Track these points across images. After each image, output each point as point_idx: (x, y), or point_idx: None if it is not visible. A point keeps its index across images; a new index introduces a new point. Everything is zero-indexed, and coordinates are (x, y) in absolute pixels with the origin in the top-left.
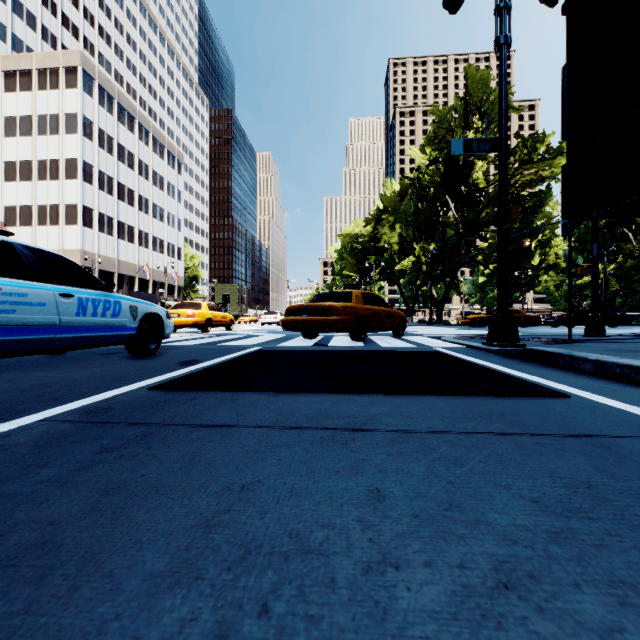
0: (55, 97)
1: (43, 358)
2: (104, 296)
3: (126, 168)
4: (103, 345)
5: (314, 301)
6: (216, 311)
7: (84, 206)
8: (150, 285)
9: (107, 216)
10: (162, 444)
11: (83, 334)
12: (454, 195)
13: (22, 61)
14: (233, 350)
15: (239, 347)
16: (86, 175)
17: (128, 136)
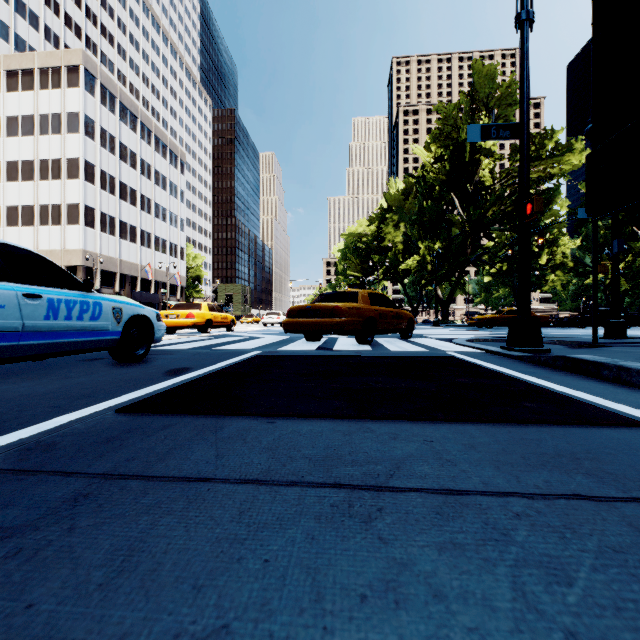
0: (57, 96)
1: (18, 365)
2: (81, 297)
3: (128, 168)
4: (80, 352)
5: (318, 301)
6: (216, 312)
7: (86, 206)
8: (152, 285)
9: (109, 216)
10: (93, 520)
11: (54, 340)
12: (460, 193)
13: (24, 60)
14: (230, 355)
15: (237, 351)
16: (88, 174)
17: (130, 135)
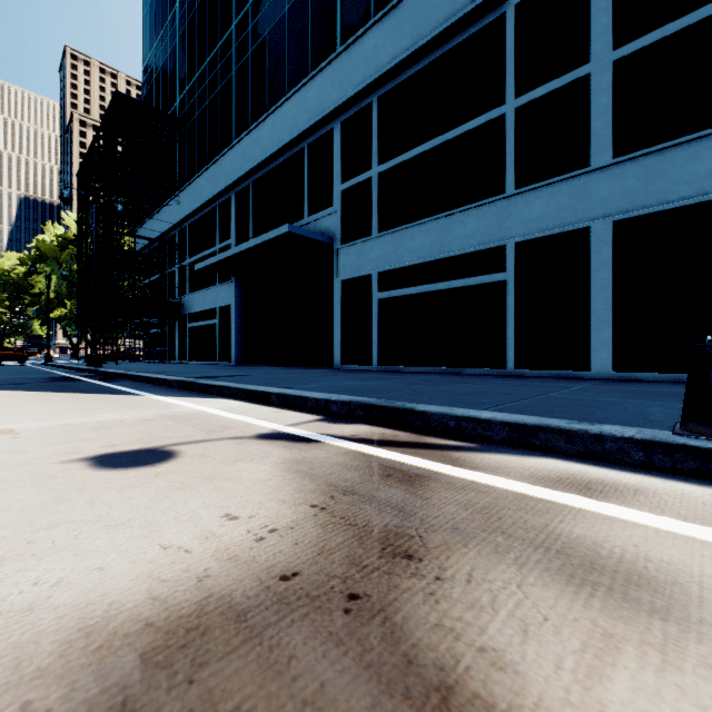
0: None
1: None
2: None
3: None
4: None
5: None
6: None
7: None
8: None
9: None
10: None
11: None
12: None
13: None
14: None
15: None
16: None
17: None
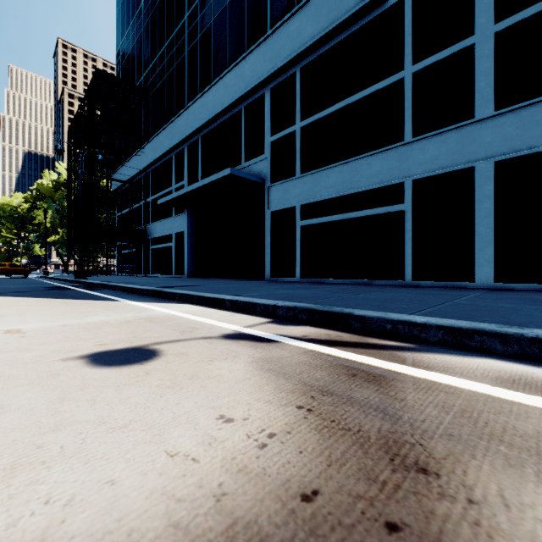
0: None
1: None
2: None
3: None
4: None
5: None
6: None
7: None
8: None
9: None
10: None
11: None
12: None
13: None
14: None
15: None
16: None
17: None
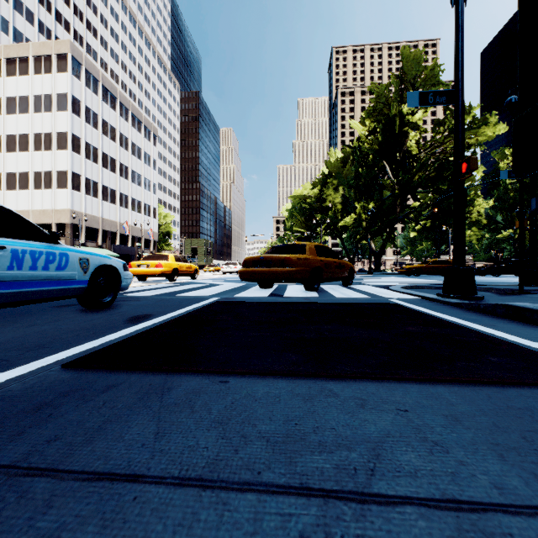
0: (48, 80)
1: None
2: (47, 248)
3: (109, 140)
4: (47, 300)
5: (270, 253)
6: (182, 262)
7: (73, 172)
8: (129, 239)
9: (93, 181)
10: None
11: (18, 289)
12: (390, 161)
13: (21, 50)
14: (190, 301)
15: (197, 298)
16: (75, 146)
17: (111, 113)
